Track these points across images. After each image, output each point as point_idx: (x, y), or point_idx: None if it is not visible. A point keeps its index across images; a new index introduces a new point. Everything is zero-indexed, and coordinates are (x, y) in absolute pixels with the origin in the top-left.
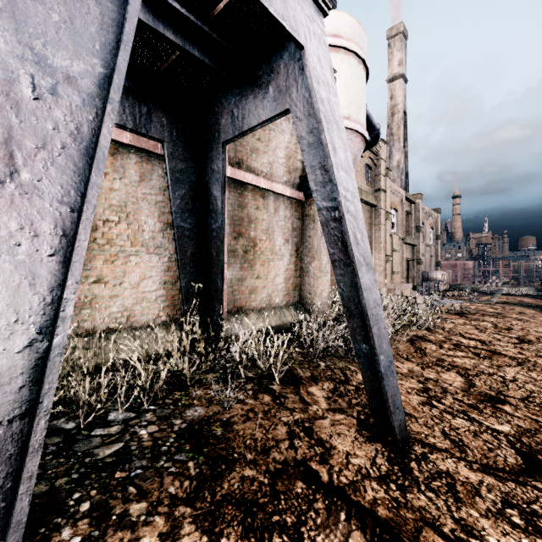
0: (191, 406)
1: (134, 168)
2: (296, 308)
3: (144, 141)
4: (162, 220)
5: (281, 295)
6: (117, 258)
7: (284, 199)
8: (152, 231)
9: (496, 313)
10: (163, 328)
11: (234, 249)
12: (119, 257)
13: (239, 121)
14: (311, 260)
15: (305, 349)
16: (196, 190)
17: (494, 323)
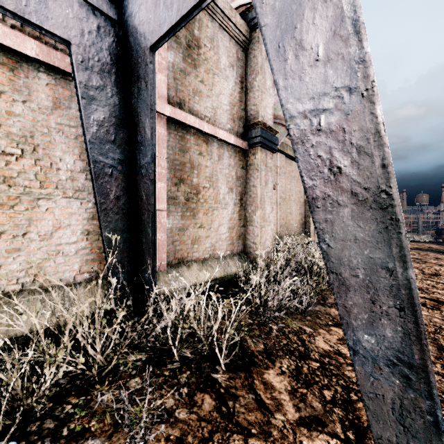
0: (82, 439)
1: (44, 90)
2: (240, 258)
3: (57, 57)
4: (84, 158)
5: (225, 245)
6: (19, 202)
7: (229, 147)
8: (71, 171)
9: (416, 259)
10: (85, 287)
11: (174, 196)
12: (22, 201)
13: (169, 9)
14: (255, 209)
15: (252, 306)
16: (120, 116)
17: (420, 268)
